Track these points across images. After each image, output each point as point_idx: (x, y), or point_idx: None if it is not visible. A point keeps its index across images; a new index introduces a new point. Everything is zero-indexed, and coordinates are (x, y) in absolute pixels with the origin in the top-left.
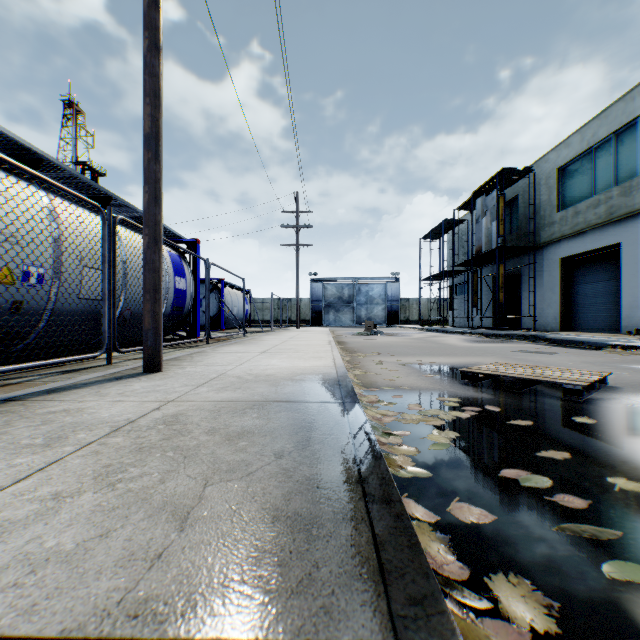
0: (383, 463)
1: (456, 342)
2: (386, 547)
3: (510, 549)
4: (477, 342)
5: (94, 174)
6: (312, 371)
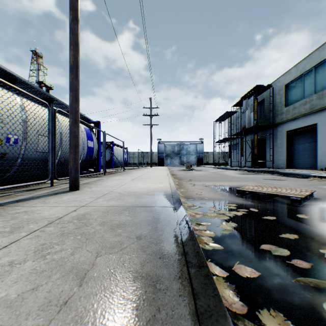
0: (197, 242)
1: (233, 174)
2: (200, 297)
3: (269, 293)
4: (243, 174)
5: (47, 88)
6: (158, 190)
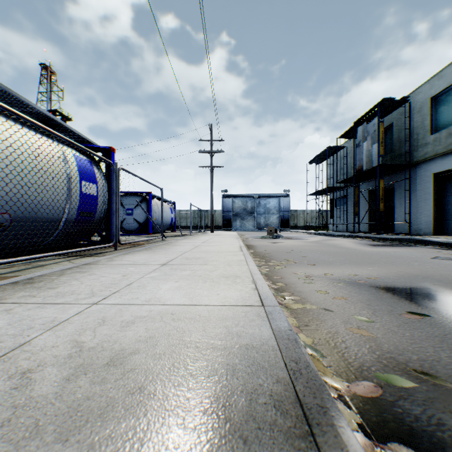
0: None
1: (355, 246)
2: None
3: None
4: (374, 246)
5: (63, 119)
6: (222, 332)
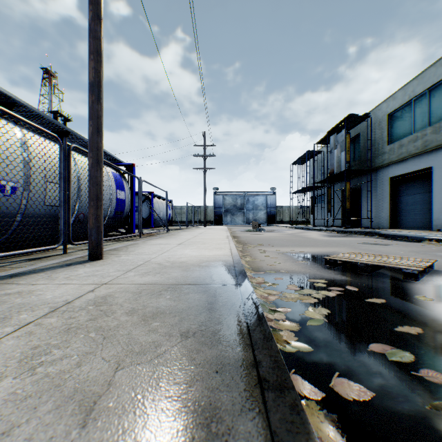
0: (274, 344)
1: (317, 236)
2: None
3: (392, 429)
4: (332, 236)
5: (64, 119)
6: (214, 259)
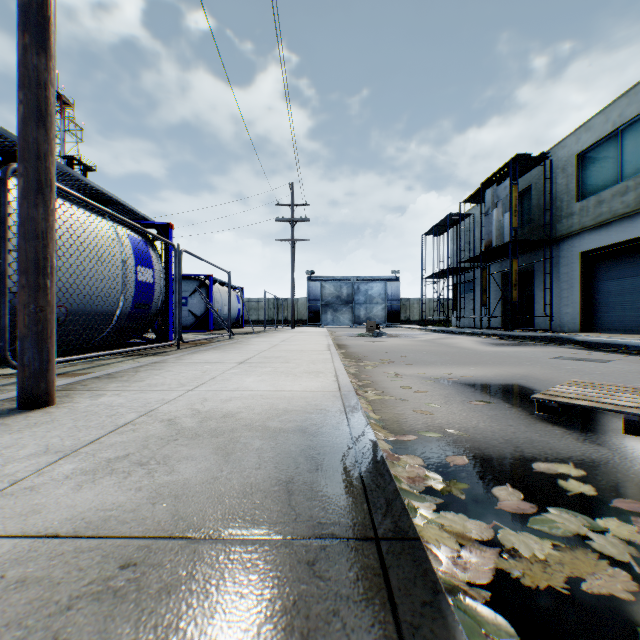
0: None
1: (473, 345)
2: None
3: None
4: (497, 345)
5: (83, 169)
6: (303, 404)
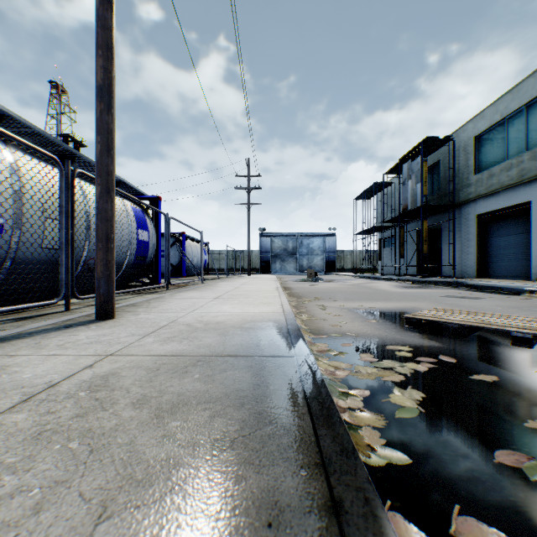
0: (359, 464)
1: (388, 288)
2: None
3: None
4: (406, 288)
5: (76, 144)
6: (261, 318)
